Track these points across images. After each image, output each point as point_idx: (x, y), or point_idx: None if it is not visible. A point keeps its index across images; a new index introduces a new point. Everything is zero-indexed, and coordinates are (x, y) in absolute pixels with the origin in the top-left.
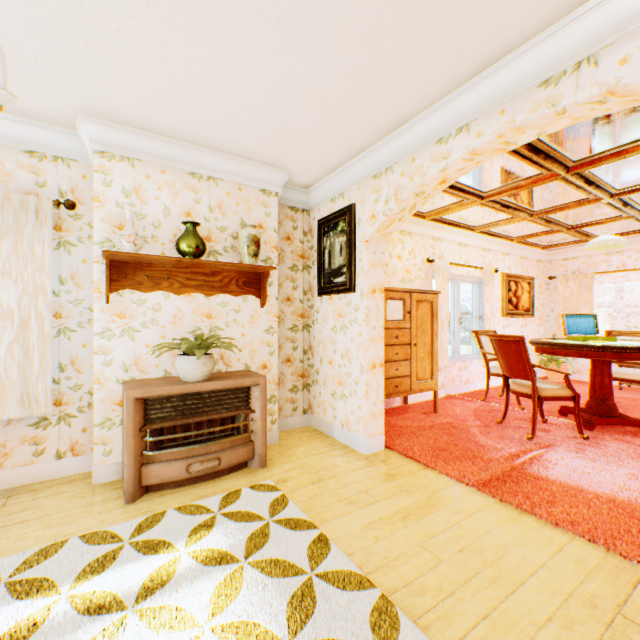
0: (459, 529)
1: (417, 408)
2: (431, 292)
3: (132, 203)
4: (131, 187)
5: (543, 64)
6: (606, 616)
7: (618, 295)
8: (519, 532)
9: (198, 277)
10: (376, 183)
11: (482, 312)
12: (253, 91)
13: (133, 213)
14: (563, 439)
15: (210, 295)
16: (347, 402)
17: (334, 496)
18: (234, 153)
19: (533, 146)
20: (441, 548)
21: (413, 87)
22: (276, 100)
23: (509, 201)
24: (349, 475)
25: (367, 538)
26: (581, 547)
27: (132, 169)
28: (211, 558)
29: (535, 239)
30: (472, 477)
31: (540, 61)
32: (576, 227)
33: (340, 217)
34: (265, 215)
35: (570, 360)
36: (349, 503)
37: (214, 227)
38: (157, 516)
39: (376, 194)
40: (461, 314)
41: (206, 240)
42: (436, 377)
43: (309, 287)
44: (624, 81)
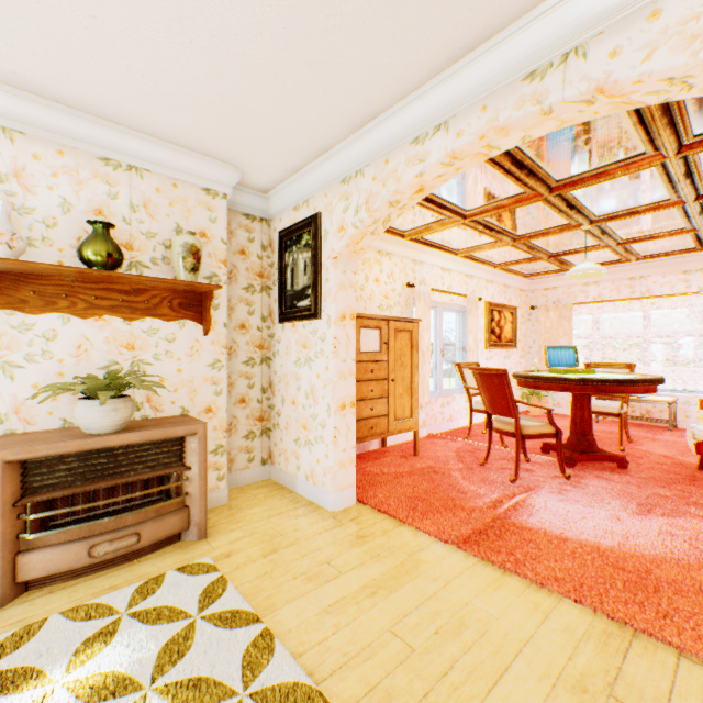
0: (436, 602)
1: (396, 451)
2: (411, 320)
3: (10, 191)
4: (9, 169)
5: (528, 53)
6: (598, 702)
7: (595, 326)
8: (502, 599)
9: (114, 295)
10: (345, 189)
11: (465, 343)
12: (178, 50)
13: (8, 204)
14: (546, 479)
15: (132, 319)
16: (313, 450)
17: (289, 572)
18: (165, 138)
19: (517, 159)
20: (414, 631)
21: (384, 69)
22: (212, 67)
23: (492, 223)
24: (311, 541)
25: (325, 628)
26: (568, 611)
27: (10, 144)
28: (101, 688)
29: (518, 267)
30: (452, 532)
31: (525, 49)
32: (557, 255)
33: (304, 228)
34: (210, 221)
35: (551, 393)
36: (307, 580)
37: (138, 231)
38: (32, 628)
39: (345, 202)
40: (444, 345)
41: (126, 248)
42: (416, 416)
43: (269, 312)
44: (614, 77)
